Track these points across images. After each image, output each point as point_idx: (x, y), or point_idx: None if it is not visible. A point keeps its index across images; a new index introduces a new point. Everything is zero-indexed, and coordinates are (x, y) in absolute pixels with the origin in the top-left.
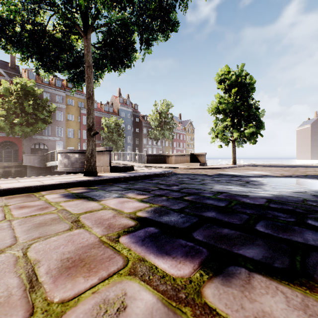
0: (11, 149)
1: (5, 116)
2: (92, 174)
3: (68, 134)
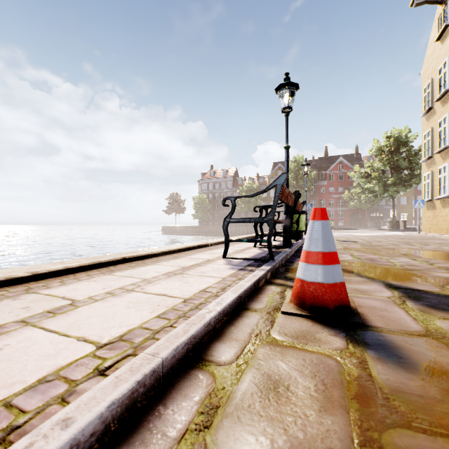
0: (356, 218)
1: (357, 199)
2: (393, 229)
3: (402, 200)
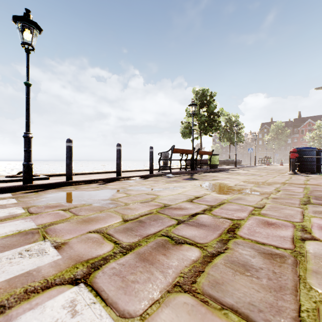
0: None
1: None
2: None
3: None
